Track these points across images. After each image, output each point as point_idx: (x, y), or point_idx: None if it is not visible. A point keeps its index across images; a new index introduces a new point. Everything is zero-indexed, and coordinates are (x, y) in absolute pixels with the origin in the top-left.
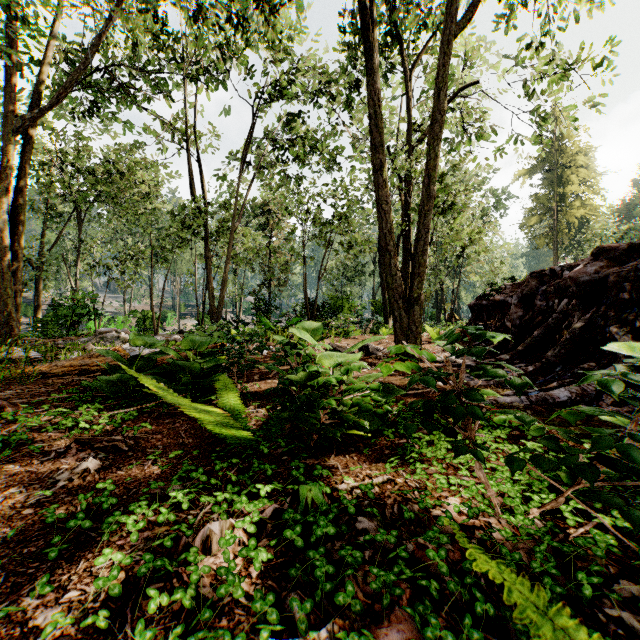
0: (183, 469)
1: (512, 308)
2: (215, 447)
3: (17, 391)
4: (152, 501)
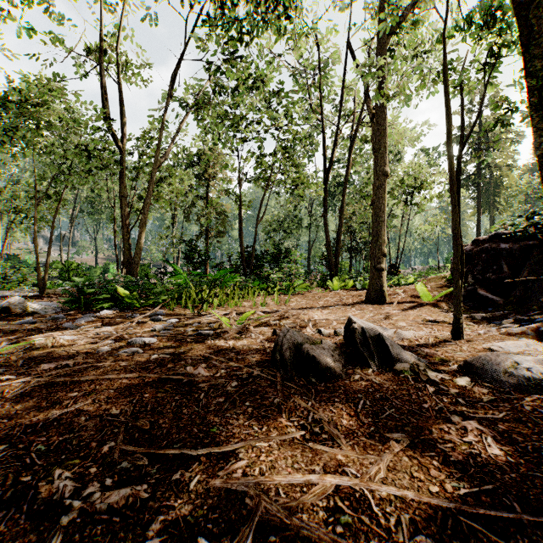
0: None
1: None
2: None
3: None
4: None
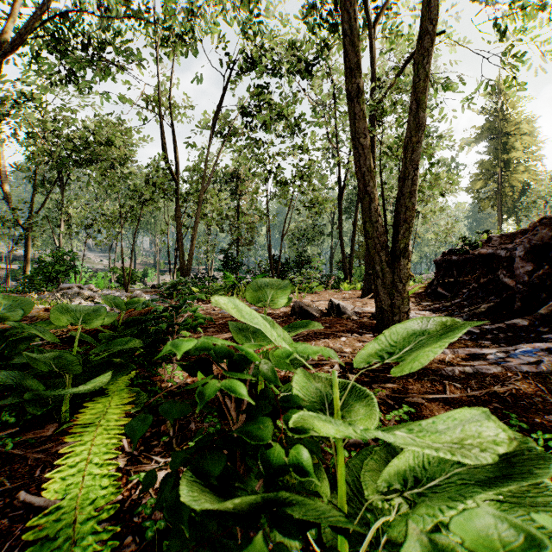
0: None
1: (516, 261)
2: None
3: None
4: None
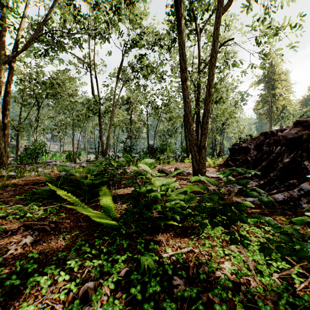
0: (77, 244)
1: (251, 150)
2: (97, 228)
3: (0, 194)
4: (59, 264)
